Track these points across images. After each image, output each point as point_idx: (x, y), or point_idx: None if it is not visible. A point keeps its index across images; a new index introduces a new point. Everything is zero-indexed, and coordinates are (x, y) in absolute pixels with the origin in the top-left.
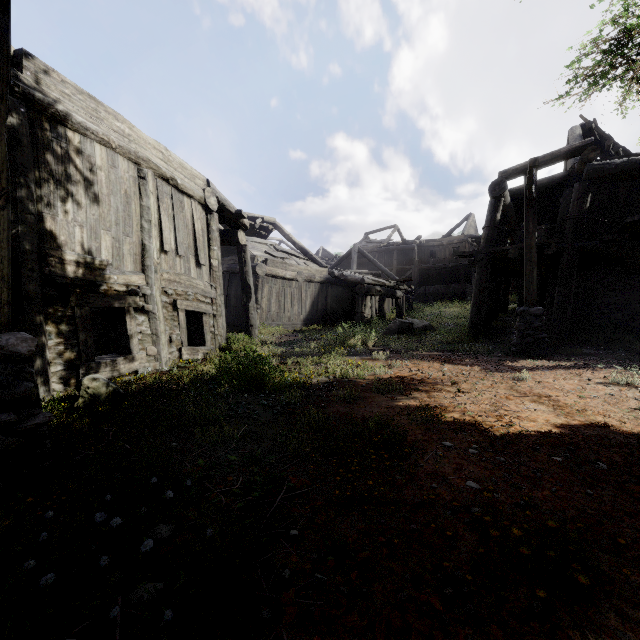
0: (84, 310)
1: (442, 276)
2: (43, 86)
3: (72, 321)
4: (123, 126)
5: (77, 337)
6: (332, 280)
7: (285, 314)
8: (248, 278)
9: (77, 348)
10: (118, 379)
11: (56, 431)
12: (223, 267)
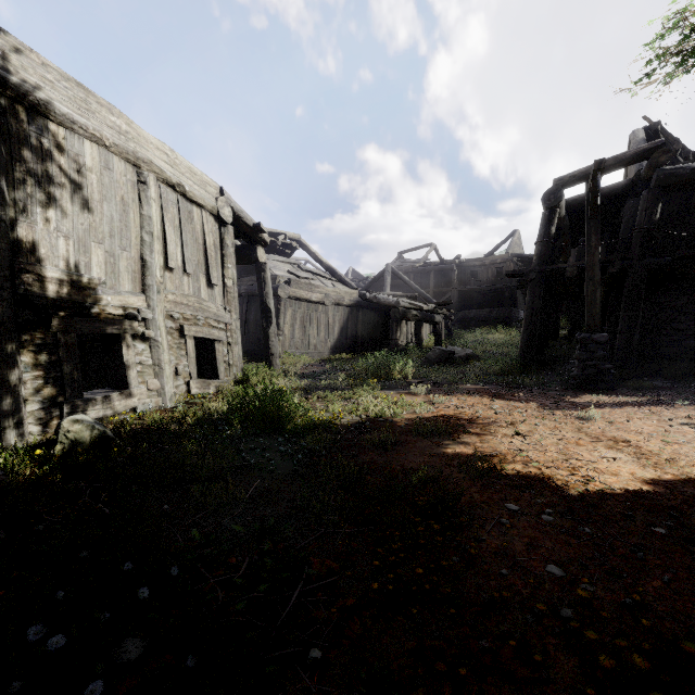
0: (69, 337)
1: (484, 299)
2: (18, 69)
3: (54, 350)
4: (119, 121)
5: (60, 369)
6: (363, 303)
7: (310, 341)
8: (268, 300)
9: (61, 382)
10: (111, 418)
11: (19, 489)
12: (241, 289)
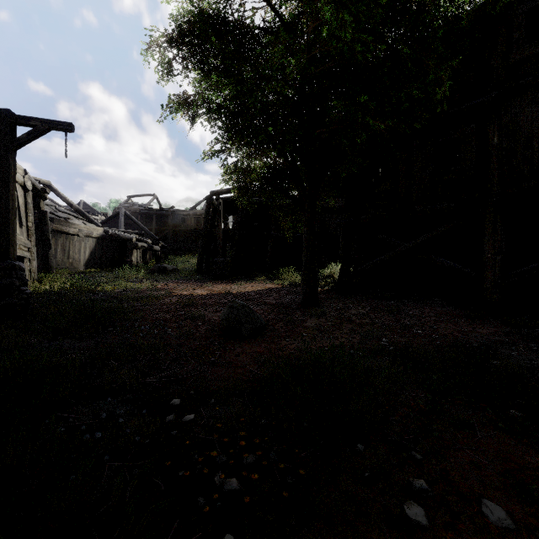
0: None
1: (189, 237)
2: None
3: None
4: None
5: None
6: (107, 236)
7: (69, 260)
8: (48, 234)
9: None
10: None
11: None
12: None
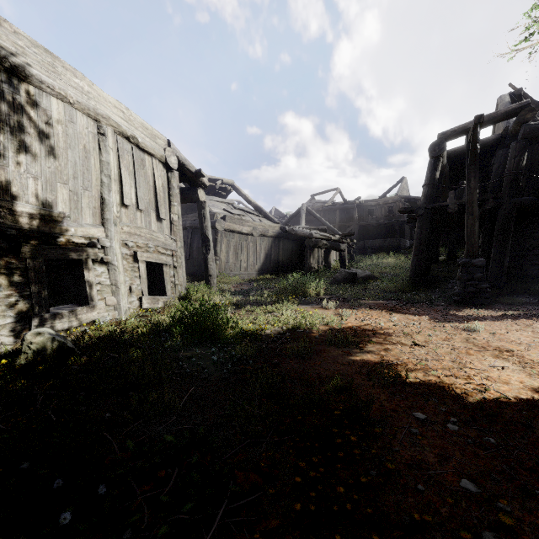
0: (37, 262)
1: (379, 232)
2: None
3: (24, 273)
4: (82, 83)
5: (29, 289)
6: (283, 235)
7: (242, 265)
8: (207, 232)
9: (29, 300)
10: (74, 330)
11: None
12: (186, 223)
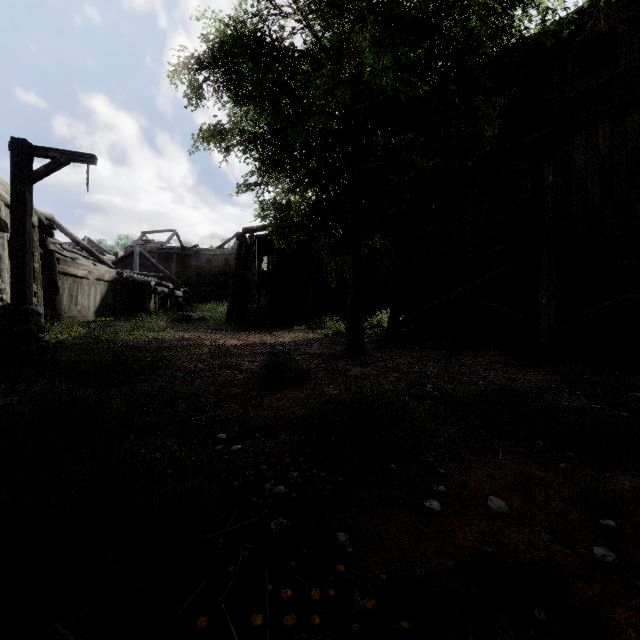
0: None
1: (216, 280)
2: None
3: None
4: None
5: None
6: (121, 280)
7: (77, 307)
8: (56, 277)
9: None
10: None
11: None
12: None
